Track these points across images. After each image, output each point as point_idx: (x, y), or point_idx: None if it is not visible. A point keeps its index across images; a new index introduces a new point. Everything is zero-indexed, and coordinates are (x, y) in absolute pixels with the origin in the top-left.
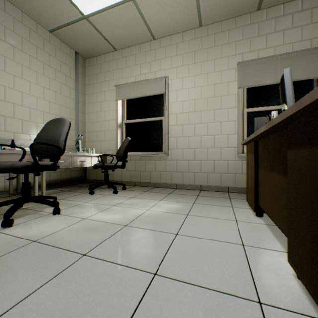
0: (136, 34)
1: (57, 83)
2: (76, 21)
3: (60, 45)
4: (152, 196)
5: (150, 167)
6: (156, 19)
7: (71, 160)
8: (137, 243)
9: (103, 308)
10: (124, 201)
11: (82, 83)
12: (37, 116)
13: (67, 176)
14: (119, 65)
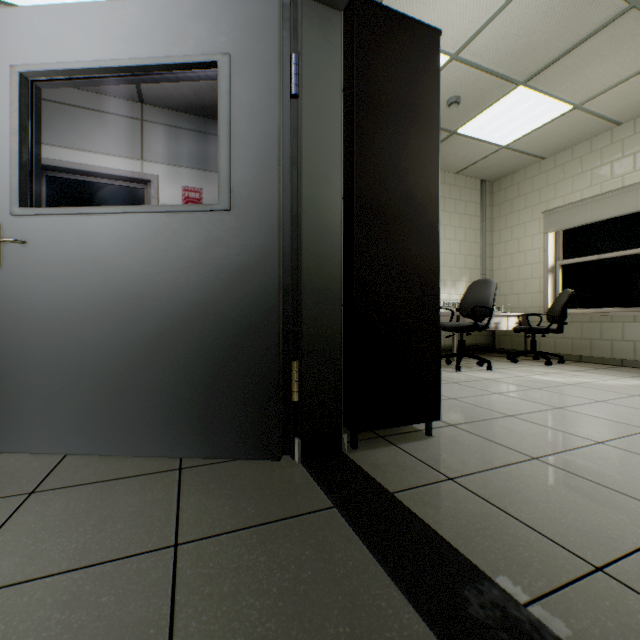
0: (582, 132)
1: (461, 230)
2: (489, 154)
3: (464, 182)
4: (612, 373)
5: (611, 333)
6: (621, 106)
7: (484, 321)
8: (583, 392)
9: (559, 400)
10: (563, 372)
11: (489, 217)
12: (444, 273)
13: (471, 341)
14: (548, 180)
